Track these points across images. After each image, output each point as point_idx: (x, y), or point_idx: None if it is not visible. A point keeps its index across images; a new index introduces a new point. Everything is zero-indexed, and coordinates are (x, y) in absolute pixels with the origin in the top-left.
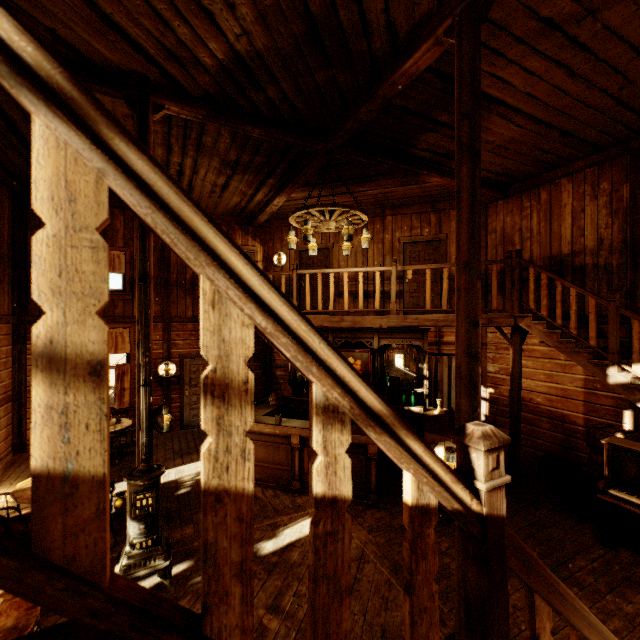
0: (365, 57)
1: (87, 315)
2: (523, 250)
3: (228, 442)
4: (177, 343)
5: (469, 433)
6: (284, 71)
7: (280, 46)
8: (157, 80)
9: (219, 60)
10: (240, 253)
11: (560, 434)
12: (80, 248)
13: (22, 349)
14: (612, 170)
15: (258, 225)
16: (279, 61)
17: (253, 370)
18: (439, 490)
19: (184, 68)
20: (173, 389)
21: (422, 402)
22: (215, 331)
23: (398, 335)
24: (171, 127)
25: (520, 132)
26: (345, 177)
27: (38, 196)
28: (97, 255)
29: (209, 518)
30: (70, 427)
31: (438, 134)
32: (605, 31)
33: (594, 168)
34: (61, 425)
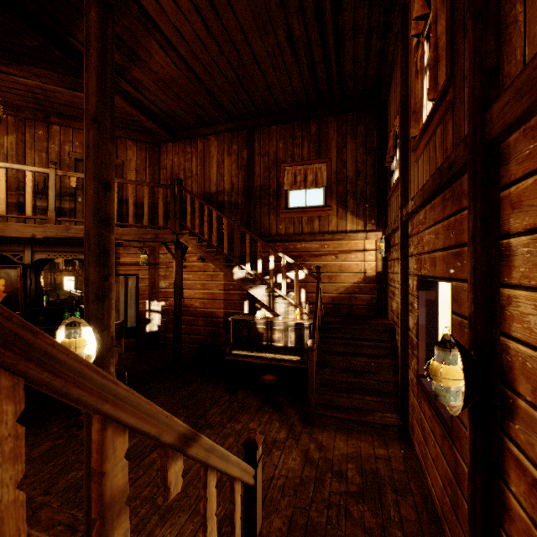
0: None
1: None
2: (187, 186)
3: None
4: None
5: None
6: None
7: None
8: None
9: None
10: None
11: (210, 327)
12: None
13: None
14: (239, 138)
15: None
16: None
17: None
18: None
19: None
20: None
21: None
22: None
23: (60, 248)
24: None
25: (178, 73)
26: None
27: None
28: None
29: None
30: None
31: None
32: None
33: (229, 133)
34: None
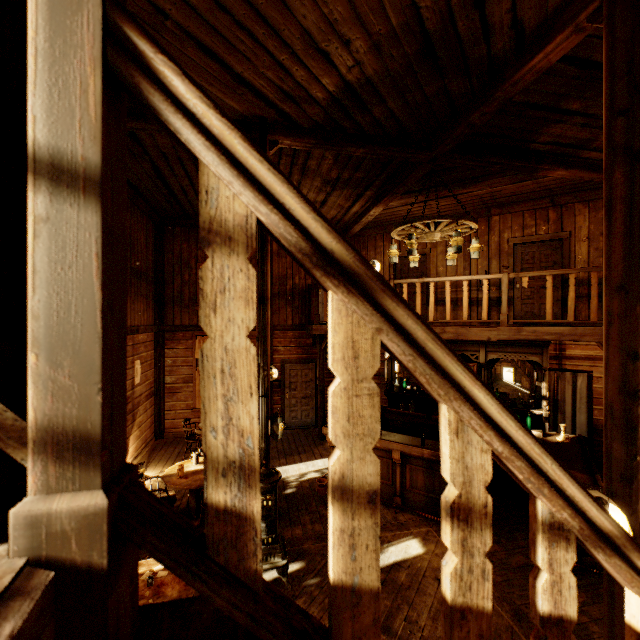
0: (482, 61)
1: (366, 452)
2: None
3: (470, 562)
4: (279, 349)
5: None
6: (392, 90)
7: (390, 68)
8: (273, 119)
9: (330, 92)
10: (482, 385)
11: None
12: (361, 396)
13: (161, 353)
14: None
15: (352, 235)
16: (388, 82)
17: None
18: None
19: (297, 105)
20: (275, 392)
21: (540, 425)
22: (459, 458)
23: (510, 349)
24: (281, 157)
25: None
26: (447, 181)
27: (335, 357)
28: (372, 400)
29: (455, 632)
30: (355, 547)
31: (566, 124)
32: None
33: None
34: (350, 545)
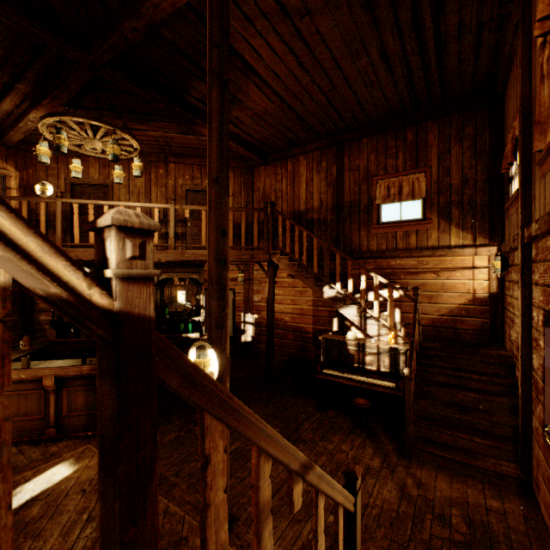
0: None
1: None
2: (277, 206)
3: None
4: None
5: (104, 215)
6: None
7: None
8: None
9: None
10: None
11: (299, 342)
12: None
13: None
14: (328, 154)
15: (11, 145)
16: None
17: (3, 317)
18: (8, 257)
19: None
20: None
21: (200, 329)
22: None
23: (177, 269)
24: None
25: (271, 106)
26: (121, 108)
27: None
28: None
29: None
30: None
31: None
32: (318, 35)
33: (318, 151)
34: None
